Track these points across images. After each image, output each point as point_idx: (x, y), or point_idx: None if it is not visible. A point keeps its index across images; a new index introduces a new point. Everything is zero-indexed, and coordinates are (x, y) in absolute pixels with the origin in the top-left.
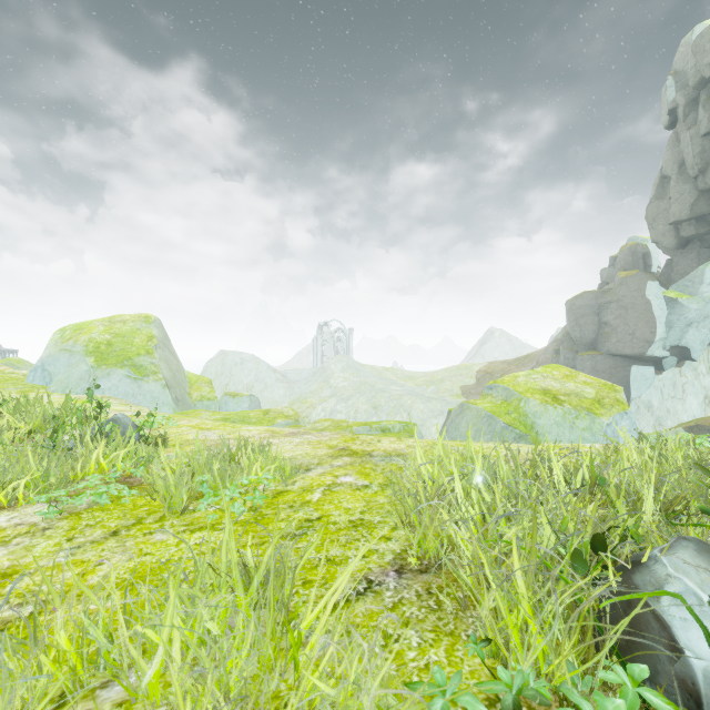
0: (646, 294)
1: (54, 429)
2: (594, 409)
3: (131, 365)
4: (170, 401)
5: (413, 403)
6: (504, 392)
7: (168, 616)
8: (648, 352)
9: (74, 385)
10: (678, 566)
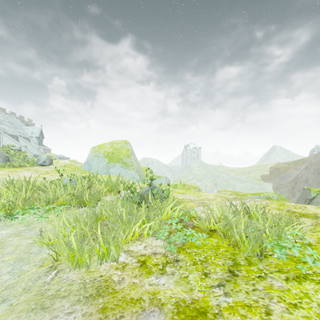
0: None
1: (131, 191)
2: None
3: (122, 162)
4: (138, 178)
5: (235, 183)
6: None
7: None
8: None
9: (100, 170)
10: None
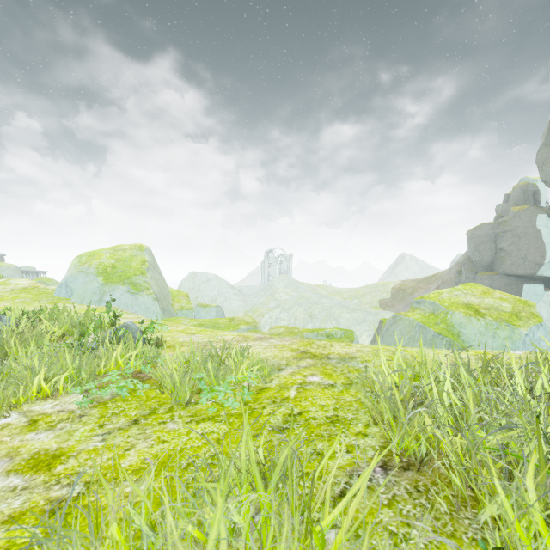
0: (536, 225)
1: (82, 333)
2: (512, 321)
3: (130, 283)
4: (158, 310)
5: (340, 313)
6: (431, 306)
7: (215, 521)
8: (538, 272)
9: (89, 298)
10: None
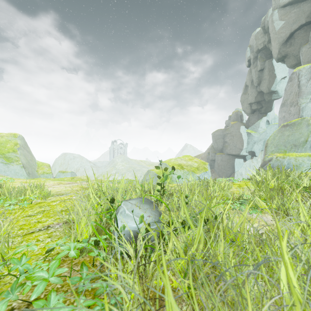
0: (240, 131)
1: None
2: (195, 171)
3: (4, 157)
4: (25, 174)
5: None
6: (164, 165)
7: None
8: (241, 153)
9: None
10: (126, 204)
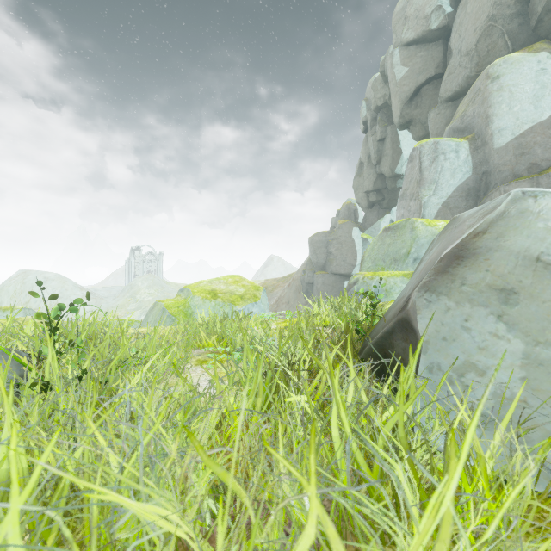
0: (352, 235)
1: None
2: (235, 301)
3: None
4: None
5: None
6: (187, 292)
7: None
8: (353, 272)
9: None
10: None
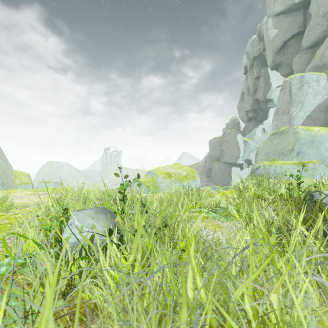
0: (237, 139)
1: None
2: (182, 179)
3: None
4: None
5: None
6: (152, 174)
7: None
8: (237, 161)
9: None
10: (78, 214)
